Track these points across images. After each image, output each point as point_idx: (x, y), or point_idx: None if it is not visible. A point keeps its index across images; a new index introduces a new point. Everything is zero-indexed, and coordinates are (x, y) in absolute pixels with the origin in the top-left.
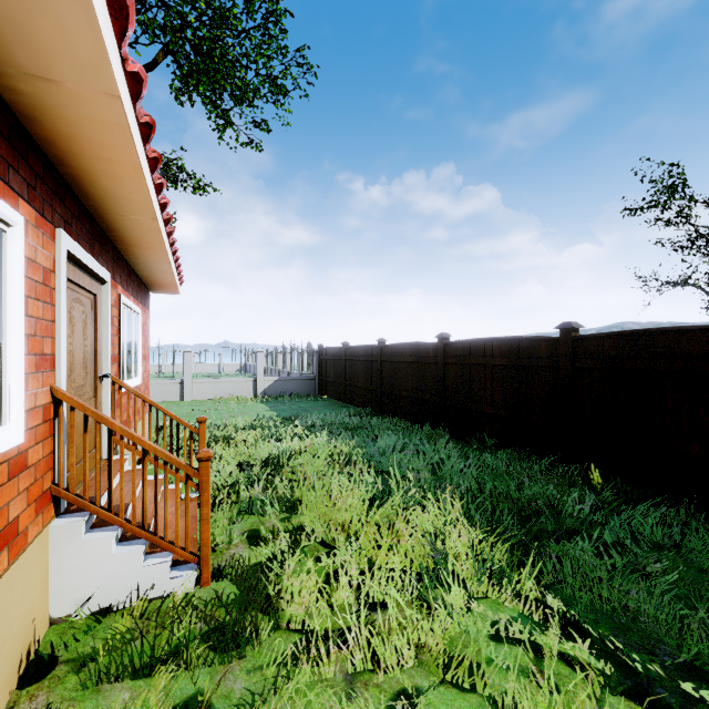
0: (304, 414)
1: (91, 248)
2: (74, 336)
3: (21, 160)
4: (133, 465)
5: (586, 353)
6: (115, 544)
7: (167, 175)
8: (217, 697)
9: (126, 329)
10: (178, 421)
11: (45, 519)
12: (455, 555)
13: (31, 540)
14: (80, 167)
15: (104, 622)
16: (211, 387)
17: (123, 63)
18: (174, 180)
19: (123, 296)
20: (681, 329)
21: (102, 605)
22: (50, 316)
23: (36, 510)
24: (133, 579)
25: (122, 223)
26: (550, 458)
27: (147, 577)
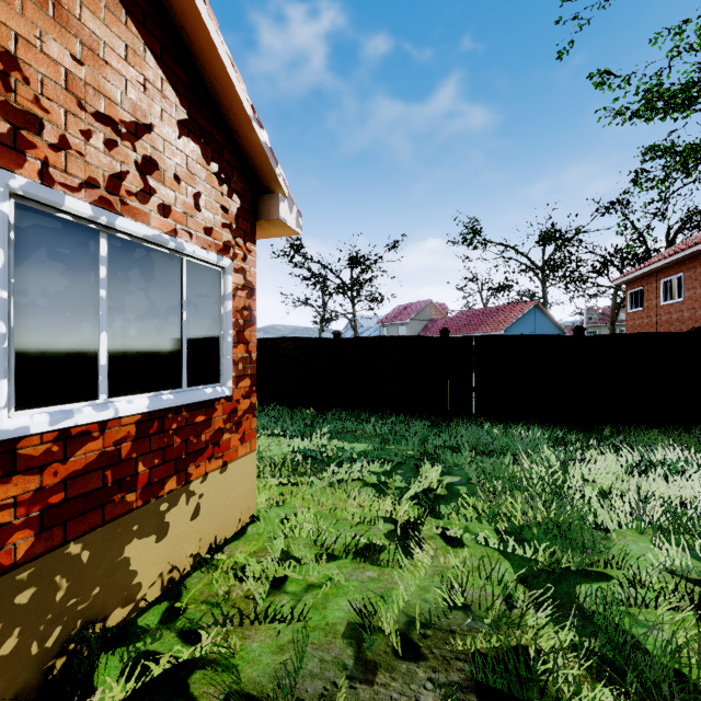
0: None
1: None
2: None
3: None
4: None
5: None
6: None
7: None
8: None
9: None
10: None
11: None
12: None
13: None
14: None
15: None
16: None
17: None
18: None
19: None
20: (285, 338)
21: None
22: None
23: None
24: None
25: None
26: None
27: None
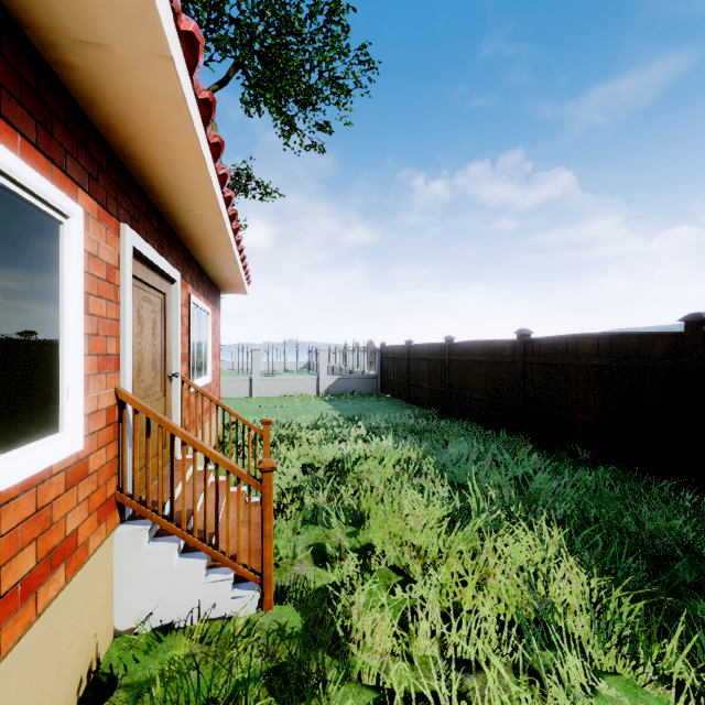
0: (367, 415)
1: (160, 247)
2: (143, 335)
3: (81, 148)
4: (194, 473)
5: None
6: (178, 555)
7: (238, 184)
8: None
9: (197, 329)
10: (243, 422)
11: (109, 526)
12: (563, 606)
13: (93, 551)
14: (143, 158)
15: (165, 640)
16: (276, 384)
17: (178, 28)
18: (244, 188)
19: (193, 296)
20: None
21: (164, 621)
22: (114, 314)
23: (98, 518)
24: (194, 596)
25: (189, 220)
26: (668, 480)
27: (209, 595)
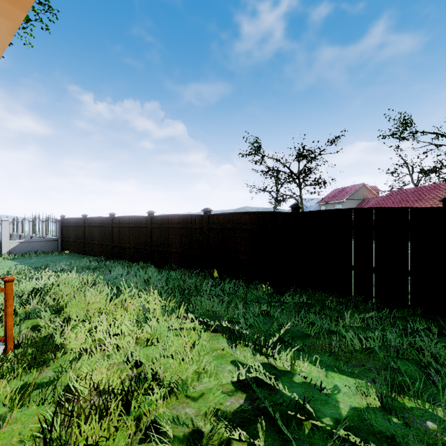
0: (52, 264)
1: None
2: None
3: None
4: None
5: (213, 222)
6: None
7: None
8: (39, 380)
9: None
10: None
11: None
12: (154, 310)
13: None
14: None
15: None
16: None
17: None
18: None
19: None
20: (241, 213)
21: None
22: None
23: None
24: None
25: None
26: (200, 269)
27: None
